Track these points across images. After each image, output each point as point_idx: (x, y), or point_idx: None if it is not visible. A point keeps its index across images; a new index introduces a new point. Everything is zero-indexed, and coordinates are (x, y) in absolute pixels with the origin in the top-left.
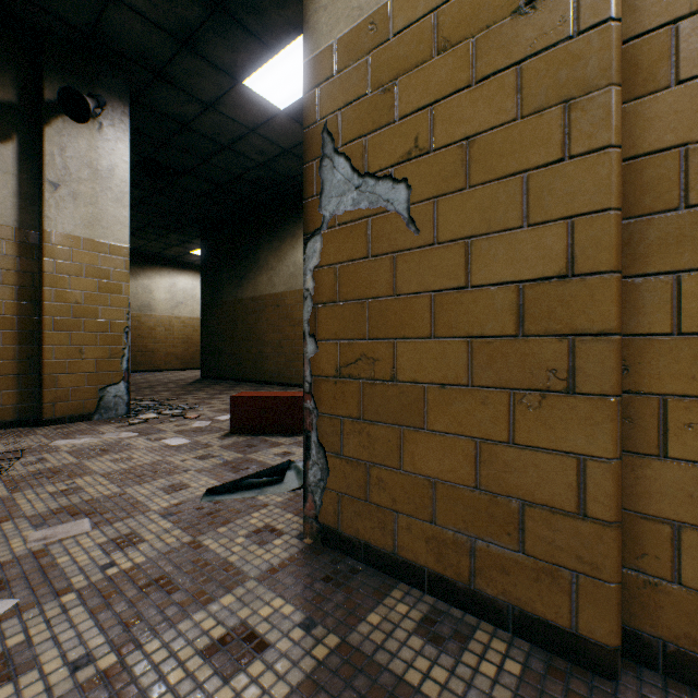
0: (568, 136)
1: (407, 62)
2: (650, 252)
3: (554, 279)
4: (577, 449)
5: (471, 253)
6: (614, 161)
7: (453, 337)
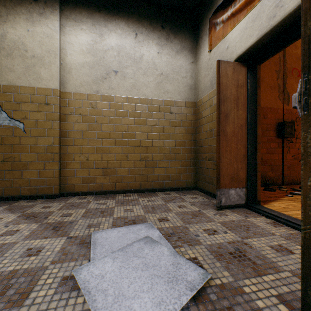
0: (53, 126)
1: (24, 100)
2: (65, 143)
3: (51, 145)
4: (54, 169)
5: (38, 139)
6: (59, 131)
7: (34, 153)
